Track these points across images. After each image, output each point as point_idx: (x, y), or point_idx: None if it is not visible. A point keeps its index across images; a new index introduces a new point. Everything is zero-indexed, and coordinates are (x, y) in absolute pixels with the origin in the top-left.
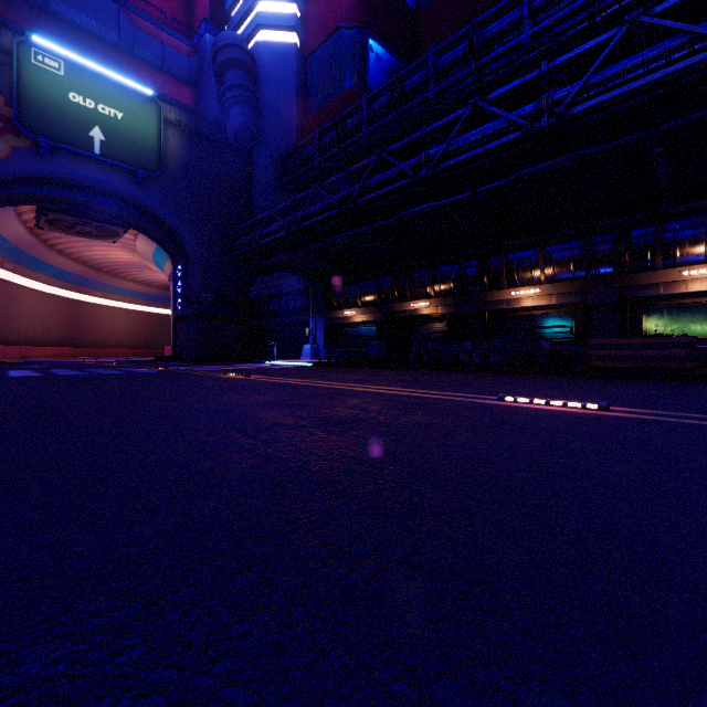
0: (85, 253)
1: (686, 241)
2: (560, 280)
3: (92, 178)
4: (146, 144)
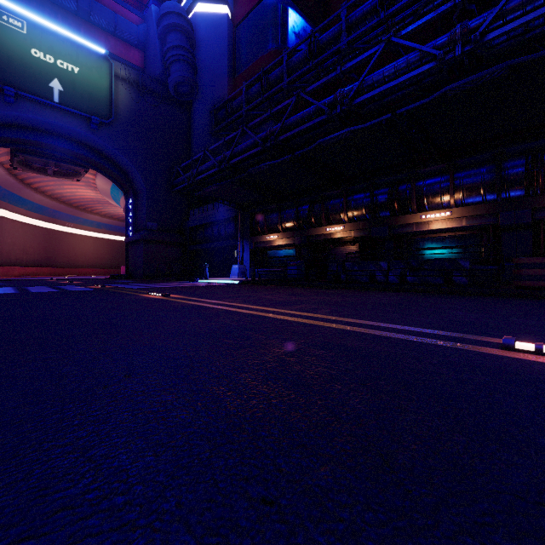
0: (57, 191)
1: None
2: (469, 203)
3: (52, 123)
4: (99, 95)
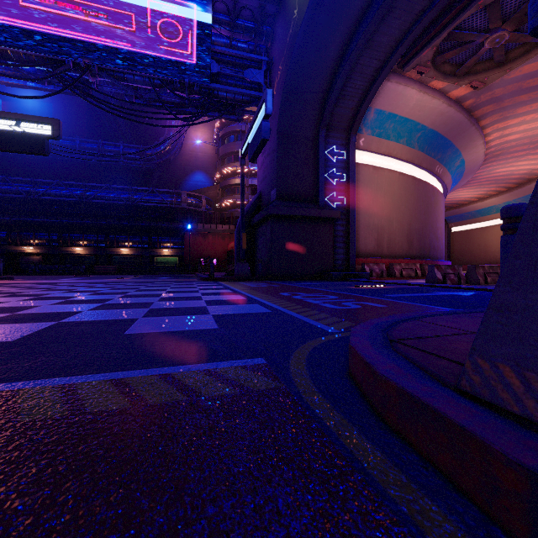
0: None
1: (121, 241)
2: (90, 246)
3: None
4: None
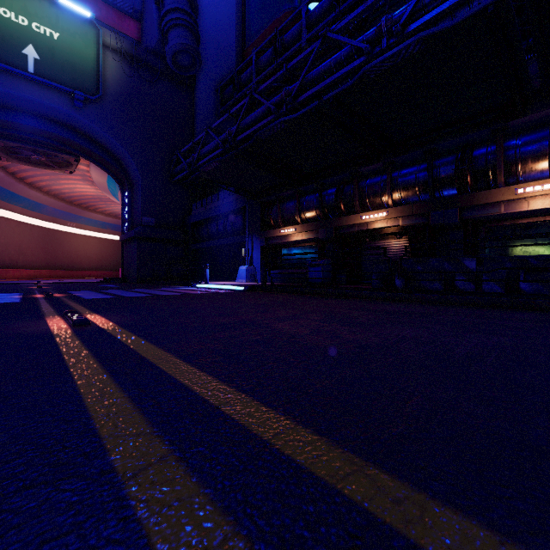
0: (54, 187)
1: None
2: None
3: (28, 99)
4: (84, 66)
